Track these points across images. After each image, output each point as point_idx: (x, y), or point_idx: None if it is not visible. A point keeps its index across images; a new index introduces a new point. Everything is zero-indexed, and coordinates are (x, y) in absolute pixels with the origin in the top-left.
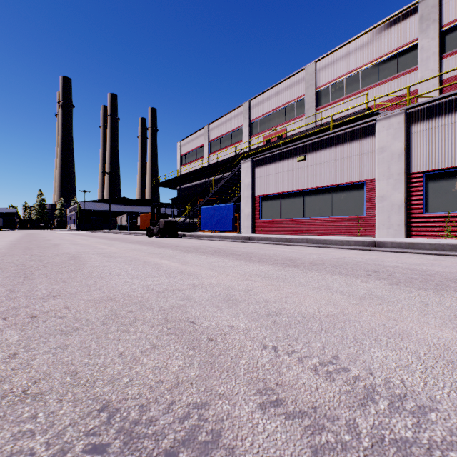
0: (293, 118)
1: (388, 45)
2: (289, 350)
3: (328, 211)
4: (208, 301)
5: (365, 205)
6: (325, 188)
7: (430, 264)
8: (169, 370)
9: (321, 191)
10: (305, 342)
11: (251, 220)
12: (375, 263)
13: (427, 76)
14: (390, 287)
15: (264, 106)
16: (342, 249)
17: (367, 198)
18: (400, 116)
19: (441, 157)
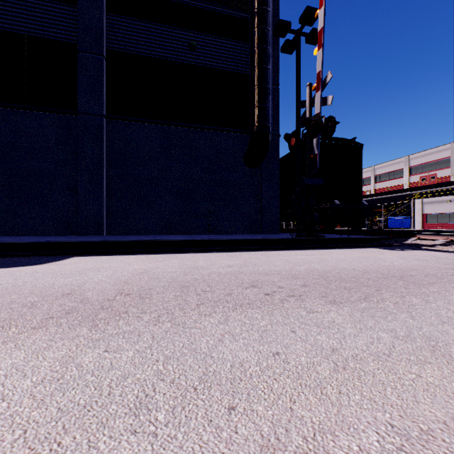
0: (442, 168)
1: None
2: None
3: None
4: None
5: None
6: None
7: None
8: None
9: None
10: None
11: (421, 223)
12: None
13: None
14: None
15: (420, 160)
16: None
17: None
18: None
19: None
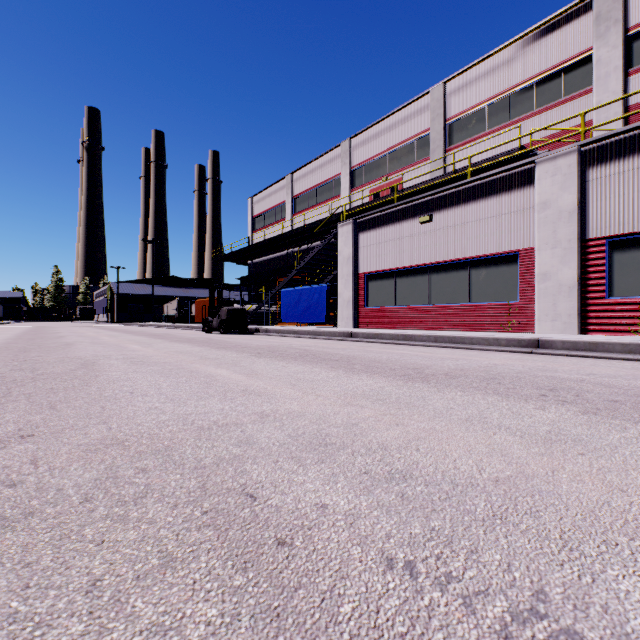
0: (413, 163)
1: (549, 57)
2: (440, 572)
3: (465, 294)
4: (283, 448)
5: (519, 286)
6: (460, 262)
7: (632, 376)
8: (184, 637)
9: (455, 266)
10: (470, 549)
11: (353, 308)
12: (546, 375)
13: (606, 100)
14: (586, 418)
15: (371, 146)
16: (488, 351)
17: (522, 276)
18: (572, 156)
19: (633, 215)
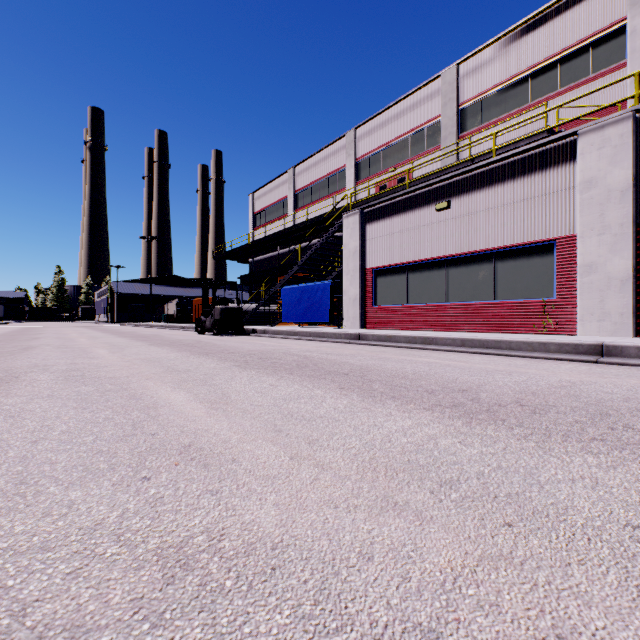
0: (423, 153)
1: (575, 30)
2: None
3: (489, 291)
4: None
5: (555, 280)
6: (483, 254)
7: None
8: None
9: (477, 258)
10: None
11: (360, 307)
12: None
13: None
14: None
15: (377, 136)
16: (536, 359)
17: (559, 268)
18: (625, 124)
19: None
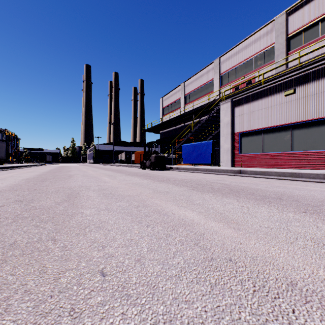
0: (262, 66)
1: None
2: None
3: None
4: None
5: None
6: (321, 120)
7: None
8: None
9: (316, 123)
10: None
11: (231, 154)
12: None
13: None
14: None
15: (233, 60)
16: None
17: None
18: None
19: None
